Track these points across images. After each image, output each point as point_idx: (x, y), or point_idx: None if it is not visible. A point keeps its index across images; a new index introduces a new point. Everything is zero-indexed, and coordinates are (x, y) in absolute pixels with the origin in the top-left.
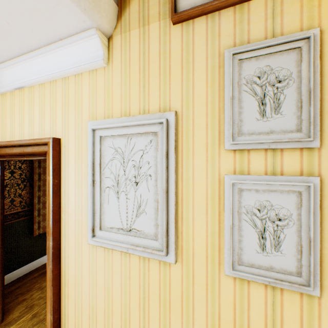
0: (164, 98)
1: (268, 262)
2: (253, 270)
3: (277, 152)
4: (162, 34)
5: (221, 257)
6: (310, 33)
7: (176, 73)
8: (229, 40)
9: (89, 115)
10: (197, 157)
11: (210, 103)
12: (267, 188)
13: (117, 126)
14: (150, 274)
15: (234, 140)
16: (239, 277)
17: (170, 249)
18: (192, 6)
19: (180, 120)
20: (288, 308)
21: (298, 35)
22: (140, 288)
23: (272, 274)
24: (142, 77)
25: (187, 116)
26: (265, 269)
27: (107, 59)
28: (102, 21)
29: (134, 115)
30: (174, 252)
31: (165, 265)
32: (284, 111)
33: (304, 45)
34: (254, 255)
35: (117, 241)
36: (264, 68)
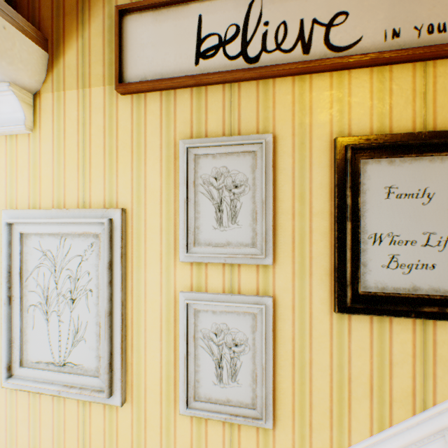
0: (111, 188)
1: (226, 394)
2: (210, 405)
3: (234, 267)
4: (108, 103)
5: (177, 392)
6: (264, 138)
7: (125, 157)
8: (186, 128)
9: (6, 199)
10: (150, 267)
11: (165, 202)
12: (223, 309)
13: (43, 222)
14: (92, 421)
15: (190, 250)
16: (195, 415)
17: (116, 388)
18: (142, 78)
19: (130, 219)
20: (246, 444)
21: (253, 138)
22: (79, 442)
23: (229, 408)
24: (81, 156)
25: (139, 215)
26: (222, 404)
27: (32, 123)
28: (18, 74)
29: (71, 206)
30: (120, 391)
31: (111, 408)
32: (241, 221)
33: (259, 150)
34: (212, 388)
35: (44, 381)
36: (221, 168)
